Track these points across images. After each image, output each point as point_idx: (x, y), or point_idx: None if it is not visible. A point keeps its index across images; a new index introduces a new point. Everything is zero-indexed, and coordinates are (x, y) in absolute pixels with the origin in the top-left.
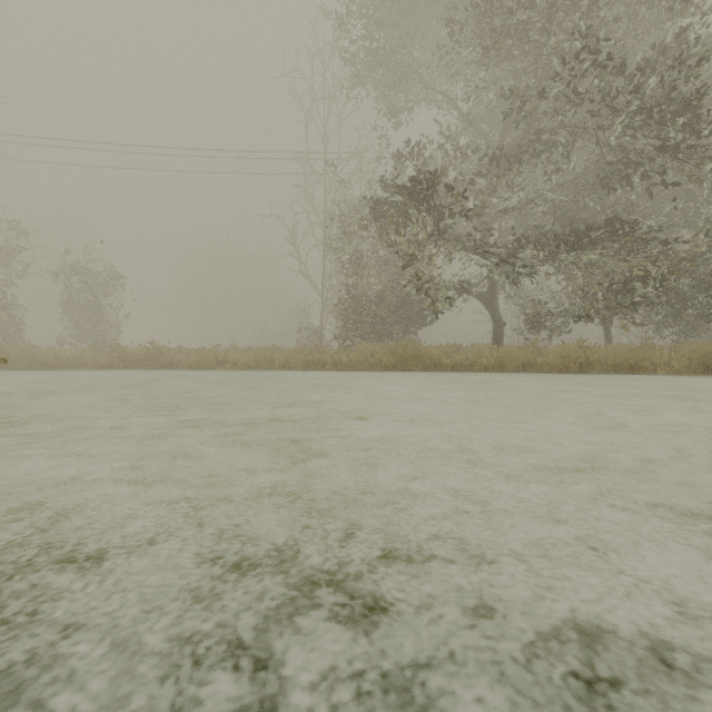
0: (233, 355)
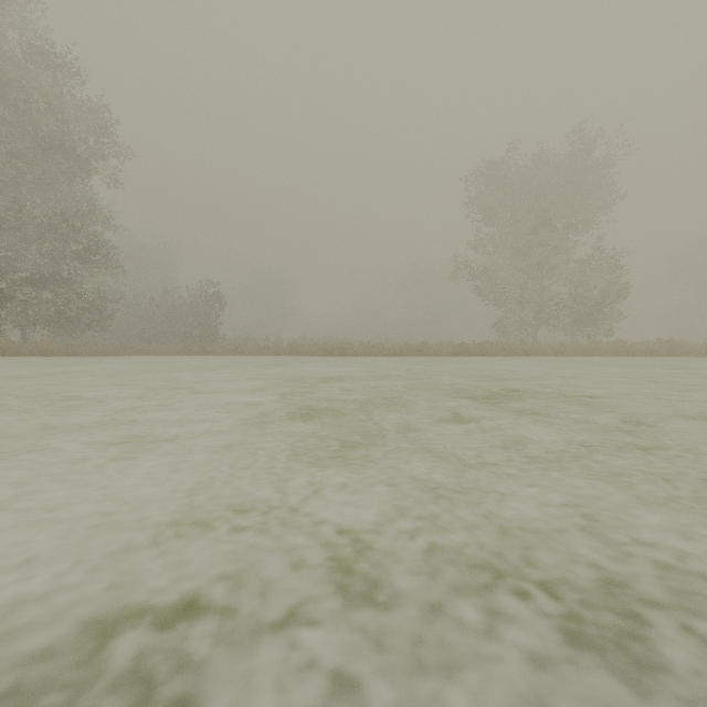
0: None
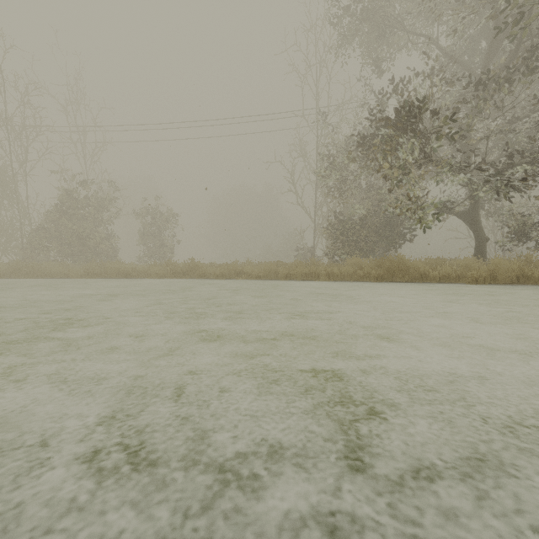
0: (247, 268)
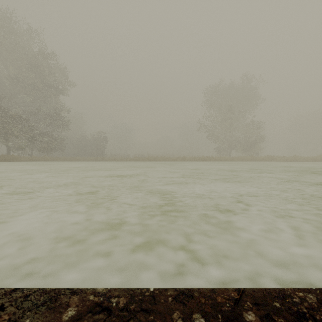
0: None
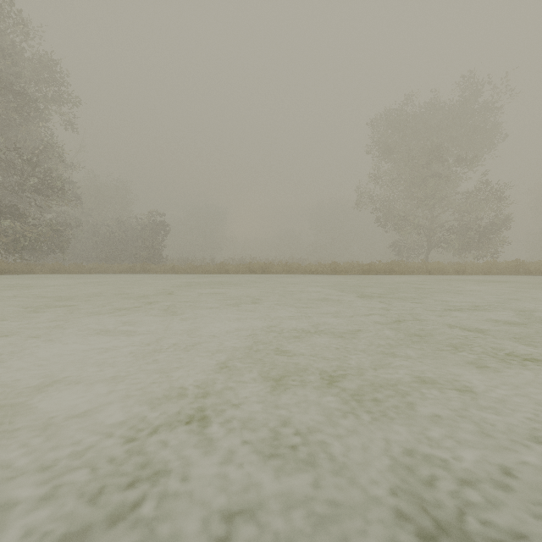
0: None
